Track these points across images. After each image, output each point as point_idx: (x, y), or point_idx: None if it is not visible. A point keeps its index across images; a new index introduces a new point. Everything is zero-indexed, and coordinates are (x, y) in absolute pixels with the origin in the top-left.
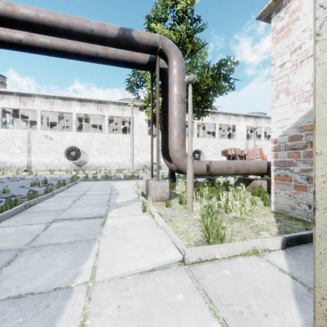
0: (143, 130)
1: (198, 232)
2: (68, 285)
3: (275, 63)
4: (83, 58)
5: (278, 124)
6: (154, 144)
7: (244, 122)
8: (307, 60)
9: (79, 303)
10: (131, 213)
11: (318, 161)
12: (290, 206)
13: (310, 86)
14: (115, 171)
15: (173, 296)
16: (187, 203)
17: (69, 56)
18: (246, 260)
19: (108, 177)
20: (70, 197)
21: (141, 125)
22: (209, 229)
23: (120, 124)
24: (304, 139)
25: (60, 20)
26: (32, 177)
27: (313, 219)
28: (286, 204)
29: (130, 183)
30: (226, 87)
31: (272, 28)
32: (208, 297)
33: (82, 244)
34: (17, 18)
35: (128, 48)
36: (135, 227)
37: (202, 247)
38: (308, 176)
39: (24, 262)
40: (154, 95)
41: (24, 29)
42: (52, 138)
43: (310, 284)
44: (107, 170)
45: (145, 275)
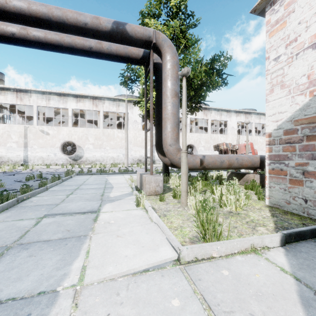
0: (138, 125)
1: (193, 228)
2: (54, 288)
3: (270, 56)
4: (76, 52)
5: (272, 118)
6: (148, 139)
7: (235, 118)
8: (303, 52)
9: (65, 310)
10: (124, 207)
11: None
12: (286, 200)
13: (306, 79)
14: (110, 166)
15: (169, 302)
16: (181, 197)
17: (63, 51)
18: (245, 258)
19: (103, 171)
20: (64, 191)
21: (135, 121)
22: (204, 224)
23: (115, 120)
24: (300, 132)
25: (53, 13)
26: (29, 171)
27: None
28: (281, 198)
29: (124, 177)
30: (219, 82)
31: (266, 21)
32: (206, 302)
33: (72, 242)
34: (9, 10)
35: (122, 42)
36: (128, 222)
37: (198, 245)
38: (304, 170)
39: (9, 262)
40: (147, 90)
41: (16, 22)
42: (48, 133)
43: (315, 286)
44: (102, 165)
45: (138, 276)
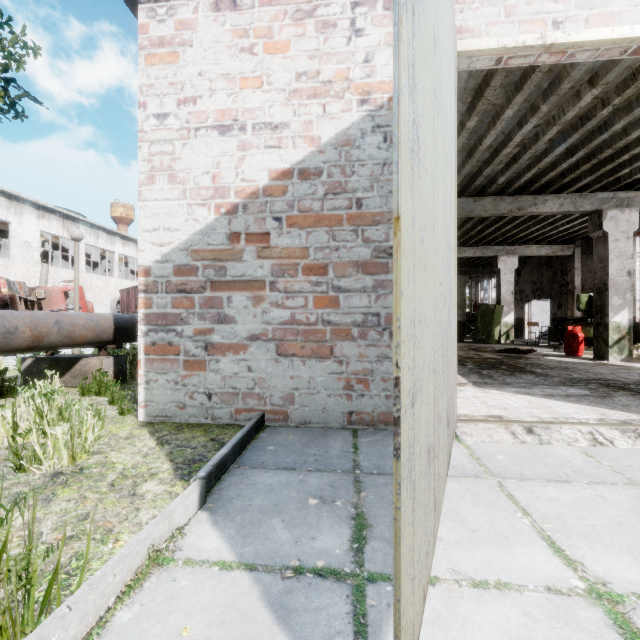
0: None
1: None
2: None
3: (148, 105)
4: None
5: (153, 237)
6: None
7: (36, 220)
8: (206, 130)
9: None
10: None
11: (402, 309)
12: (178, 402)
13: (211, 181)
14: None
15: None
16: None
17: None
18: (141, 604)
19: None
20: None
21: None
22: None
23: None
24: (202, 274)
25: None
26: None
27: (395, 446)
28: (171, 401)
29: None
30: None
31: (140, 23)
32: None
33: None
34: None
35: None
36: None
37: None
38: (208, 342)
39: None
40: None
41: None
42: None
43: (277, 559)
44: None
45: None
